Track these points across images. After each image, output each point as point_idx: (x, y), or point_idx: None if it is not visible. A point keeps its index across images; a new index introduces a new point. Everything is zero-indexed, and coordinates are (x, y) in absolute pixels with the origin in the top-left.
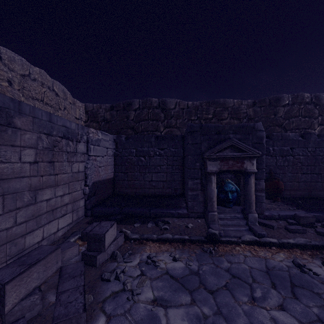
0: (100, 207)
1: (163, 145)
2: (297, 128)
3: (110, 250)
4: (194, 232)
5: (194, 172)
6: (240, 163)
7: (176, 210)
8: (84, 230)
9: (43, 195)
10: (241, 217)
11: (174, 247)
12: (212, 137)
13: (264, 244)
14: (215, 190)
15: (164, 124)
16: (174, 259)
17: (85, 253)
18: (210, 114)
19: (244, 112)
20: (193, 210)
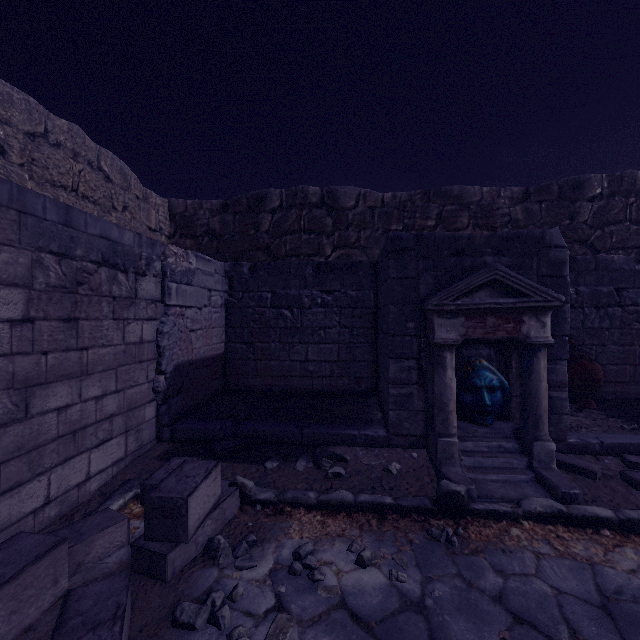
0: (193, 421)
1: (331, 283)
2: (622, 248)
3: (204, 533)
4: (404, 484)
5: (403, 343)
6: (514, 323)
7: (362, 430)
8: (148, 479)
9: (49, 398)
10: (514, 449)
11: (360, 526)
12: (444, 264)
13: (580, 522)
14: (454, 385)
15: (334, 241)
16: (360, 563)
17: (140, 545)
18: (431, 218)
19: (504, 214)
20: (400, 429)
